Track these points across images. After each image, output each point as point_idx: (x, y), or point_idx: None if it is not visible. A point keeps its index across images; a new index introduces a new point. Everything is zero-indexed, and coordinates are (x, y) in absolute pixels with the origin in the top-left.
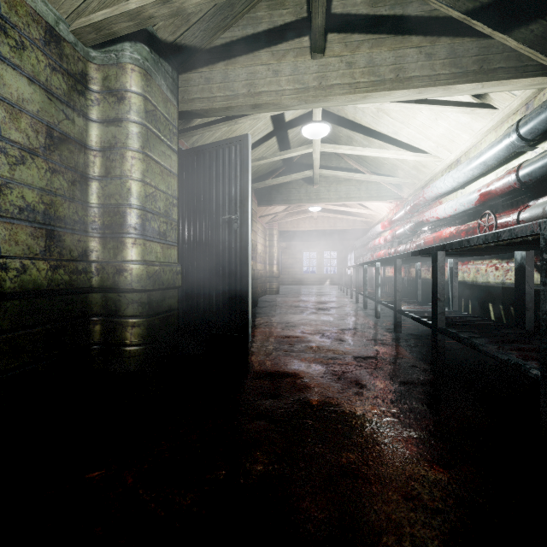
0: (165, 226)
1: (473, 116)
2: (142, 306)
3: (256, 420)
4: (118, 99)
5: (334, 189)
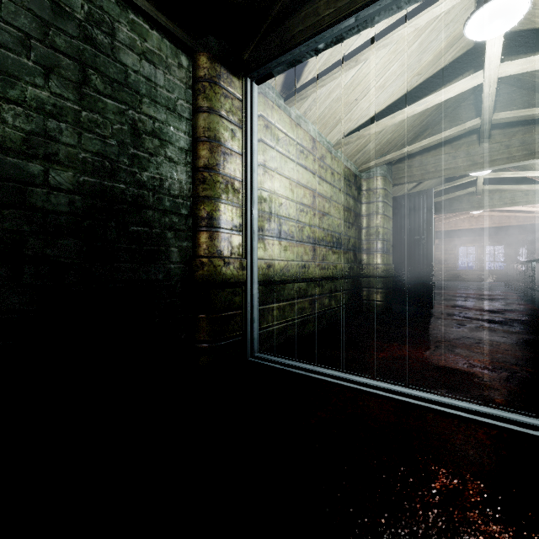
0: (389, 246)
1: None
2: (384, 284)
3: (455, 327)
4: (374, 193)
5: (498, 197)
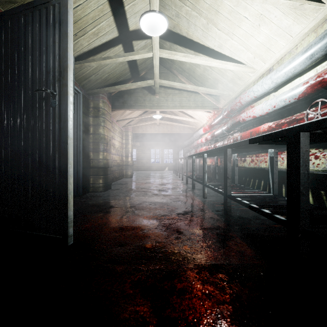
0: None
1: (295, 17)
2: None
3: None
4: None
5: (171, 99)
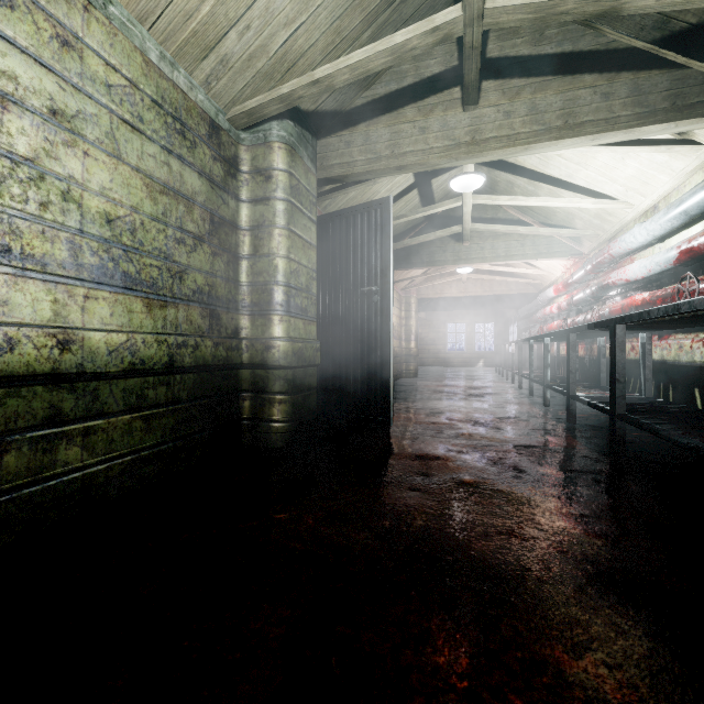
0: (306, 302)
1: (671, 154)
2: (288, 383)
3: (411, 491)
4: (266, 178)
5: (490, 246)
